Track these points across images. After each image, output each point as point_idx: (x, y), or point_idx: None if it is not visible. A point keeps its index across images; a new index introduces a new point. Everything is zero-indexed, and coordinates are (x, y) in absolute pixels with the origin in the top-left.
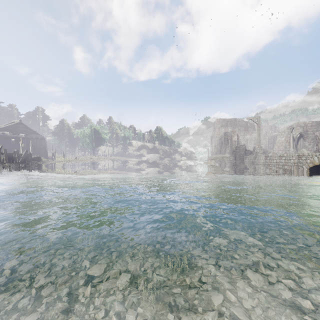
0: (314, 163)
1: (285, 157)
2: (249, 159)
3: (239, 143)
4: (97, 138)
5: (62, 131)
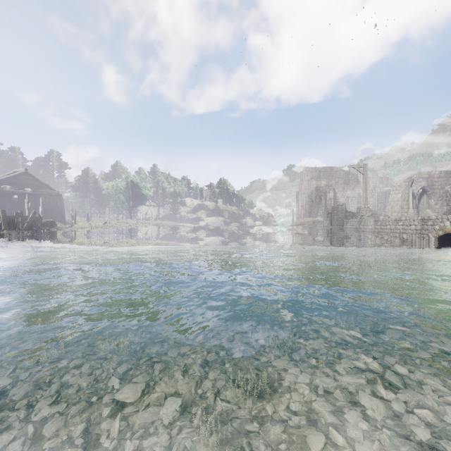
0: (445, 230)
1: (403, 222)
2: (351, 224)
3: (336, 201)
4: (135, 195)
5: (86, 184)
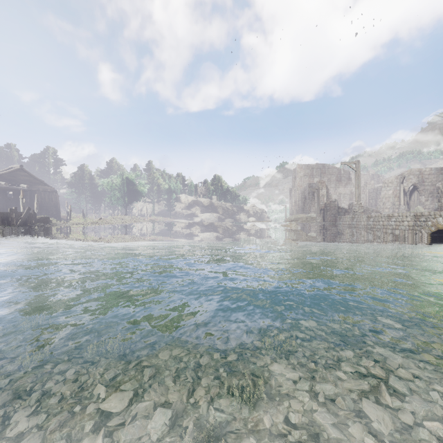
0: (438, 226)
1: (395, 218)
2: (344, 220)
3: (329, 198)
4: (130, 191)
5: (81, 181)
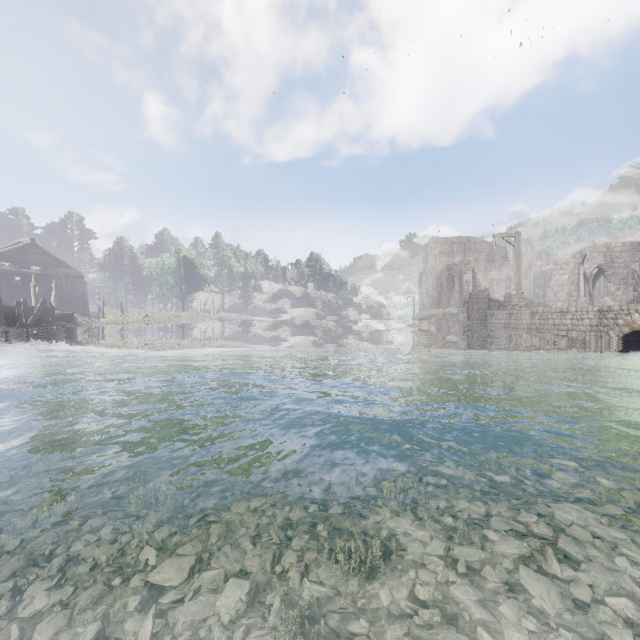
0: (633, 326)
1: (572, 314)
2: (497, 318)
3: (476, 286)
4: (190, 276)
5: (119, 261)
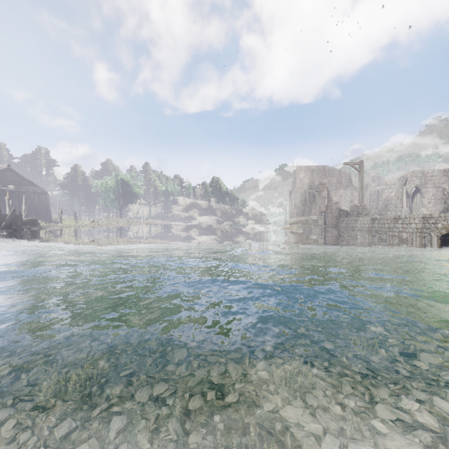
0: None
1: (402, 220)
2: (347, 223)
3: (329, 200)
4: (125, 193)
5: (74, 182)
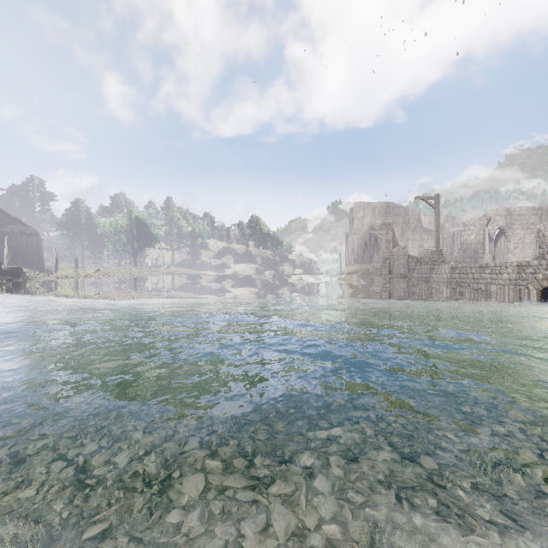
0: None
1: (491, 269)
2: (419, 272)
3: (395, 244)
4: (141, 234)
5: (75, 220)
